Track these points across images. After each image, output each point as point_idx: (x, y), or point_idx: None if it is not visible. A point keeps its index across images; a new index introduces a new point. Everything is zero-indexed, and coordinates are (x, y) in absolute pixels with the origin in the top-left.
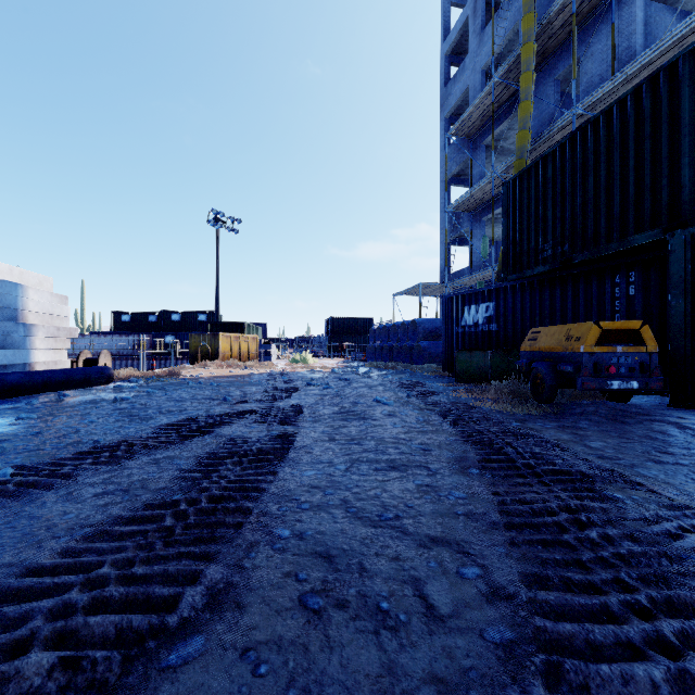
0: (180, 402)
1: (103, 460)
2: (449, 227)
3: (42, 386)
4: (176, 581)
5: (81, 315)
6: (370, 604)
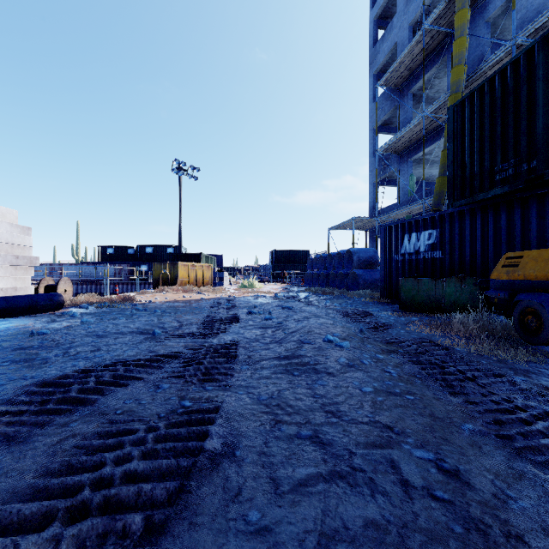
0: (100, 337)
1: None
2: (377, 169)
3: None
4: None
5: (77, 249)
6: None
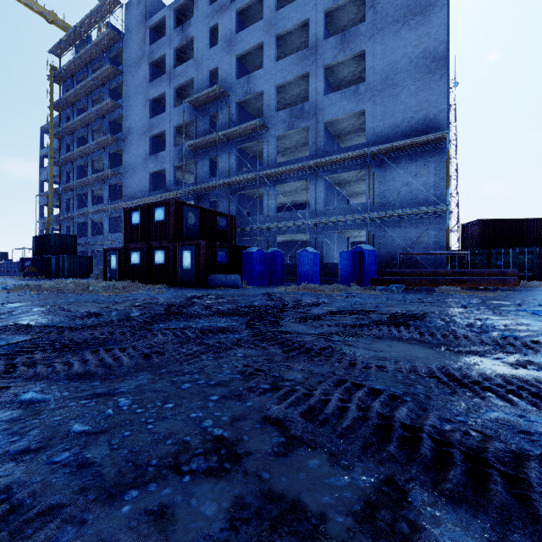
0: None
1: None
2: (42, 224)
3: None
4: None
5: None
6: None
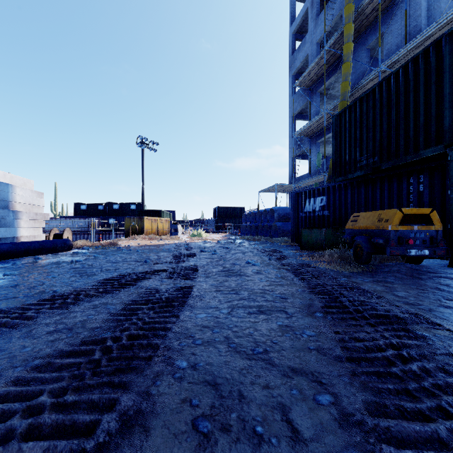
0: (115, 263)
1: (57, 306)
2: (295, 147)
3: (24, 252)
4: (97, 407)
5: (55, 205)
6: (248, 428)
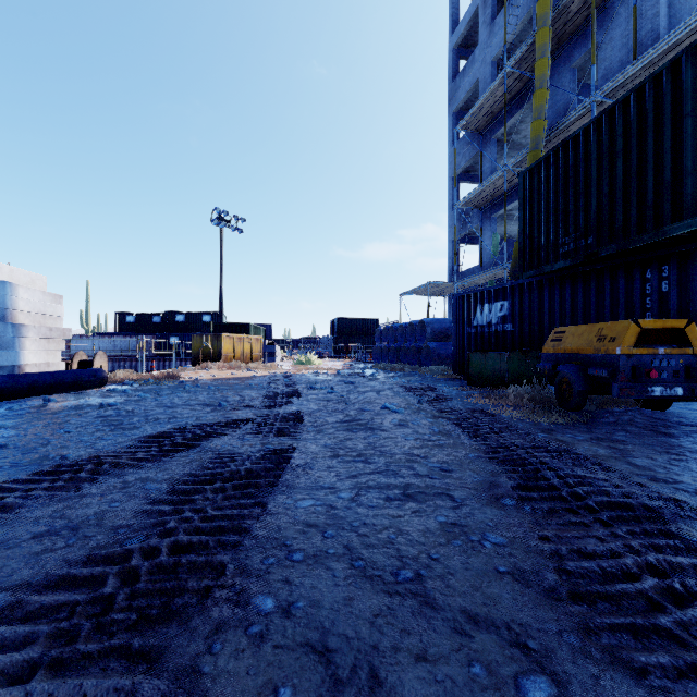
0: (171, 408)
1: (60, 485)
2: (457, 225)
3: (28, 389)
4: None
5: (86, 316)
6: None
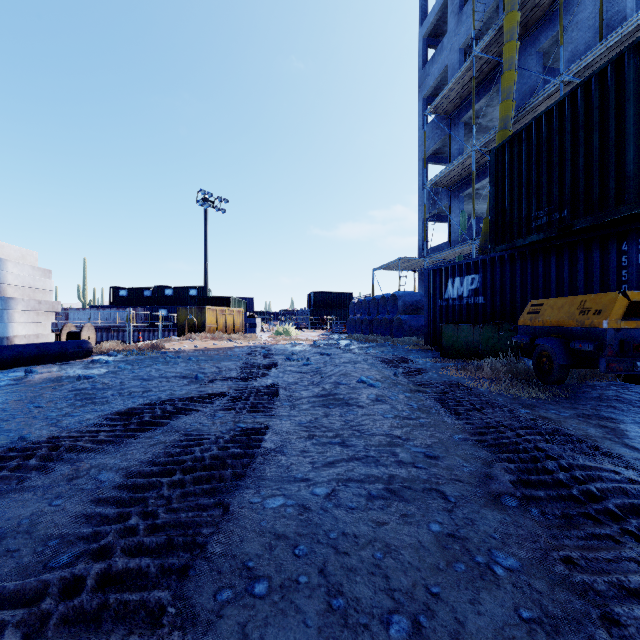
0: (147, 381)
1: (2, 475)
2: (426, 204)
3: (12, 361)
4: None
5: (83, 290)
6: None
